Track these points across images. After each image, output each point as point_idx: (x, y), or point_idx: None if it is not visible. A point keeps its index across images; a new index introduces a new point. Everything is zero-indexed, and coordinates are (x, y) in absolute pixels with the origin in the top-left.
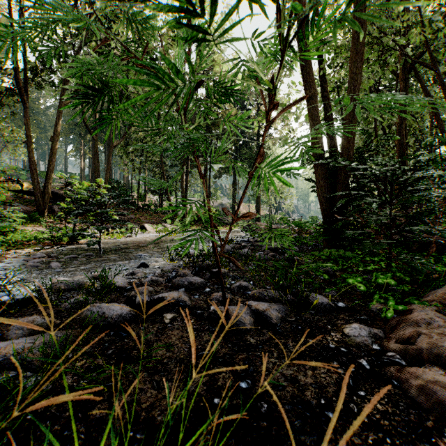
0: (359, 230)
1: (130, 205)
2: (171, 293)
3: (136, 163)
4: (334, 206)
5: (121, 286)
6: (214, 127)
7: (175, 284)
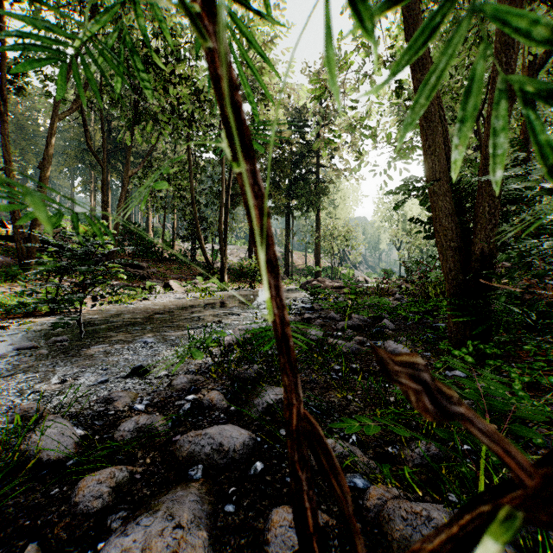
0: (546, 311)
1: (152, 255)
2: (153, 539)
3: (160, 200)
4: (468, 263)
5: (56, 459)
6: (263, 154)
7: (182, 453)
